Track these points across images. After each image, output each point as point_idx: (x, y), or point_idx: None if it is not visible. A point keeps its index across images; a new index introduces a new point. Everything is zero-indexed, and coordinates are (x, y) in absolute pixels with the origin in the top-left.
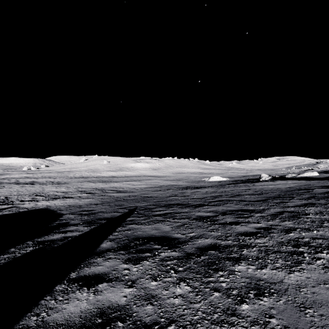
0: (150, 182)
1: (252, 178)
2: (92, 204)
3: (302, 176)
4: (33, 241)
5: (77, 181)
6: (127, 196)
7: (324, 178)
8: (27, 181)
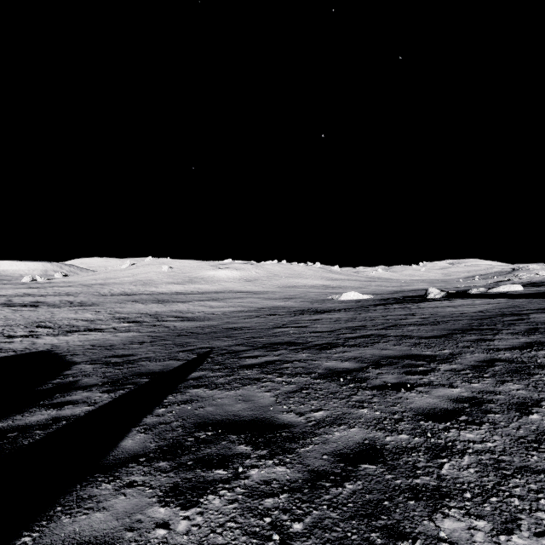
0: (240, 303)
1: (412, 295)
2: (134, 342)
3: (495, 292)
4: None
5: (114, 300)
6: (198, 327)
7: (535, 294)
8: (26, 301)
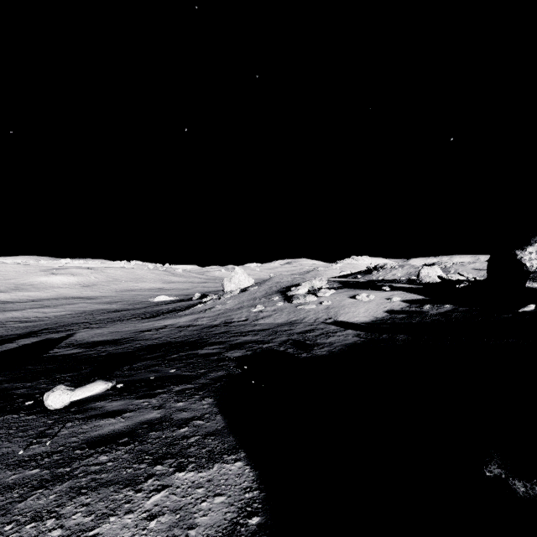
0: (72, 308)
1: None
2: None
3: None
4: None
5: None
6: (37, 325)
7: None
8: None
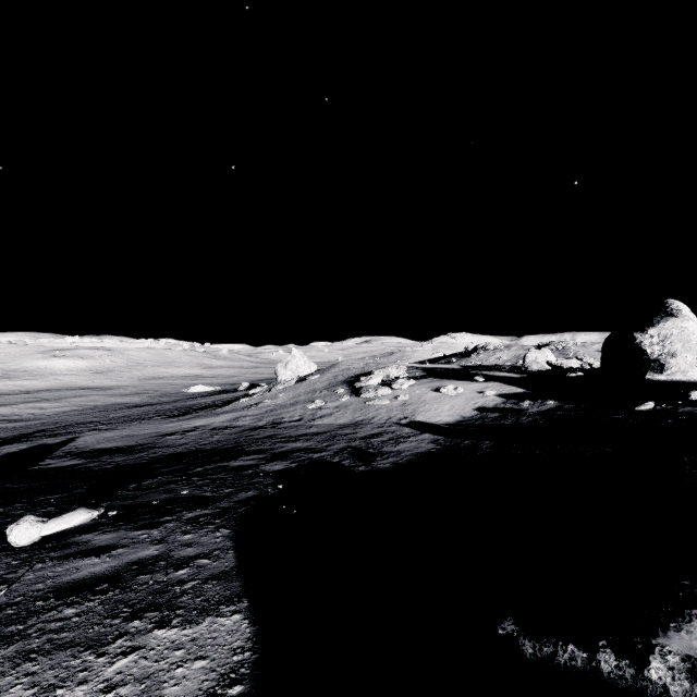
0: (79, 402)
1: None
2: None
3: None
4: None
5: None
6: (30, 425)
7: None
8: None
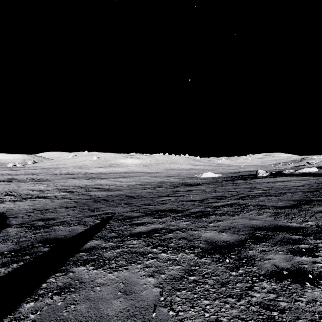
0: (139, 179)
1: (246, 174)
2: (62, 207)
3: (300, 172)
4: None
5: (61, 177)
6: (110, 196)
7: None
8: (5, 178)
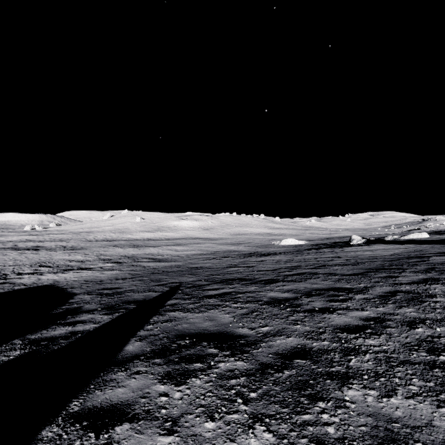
0: (200, 247)
1: (339, 241)
2: (118, 278)
3: (406, 238)
4: (22, 340)
5: (99, 245)
6: (167, 267)
7: (438, 241)
8: (29, 246)
